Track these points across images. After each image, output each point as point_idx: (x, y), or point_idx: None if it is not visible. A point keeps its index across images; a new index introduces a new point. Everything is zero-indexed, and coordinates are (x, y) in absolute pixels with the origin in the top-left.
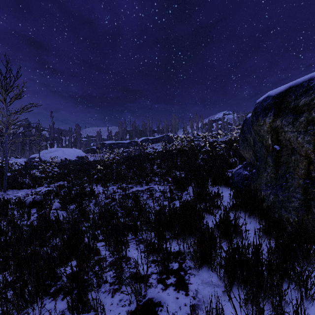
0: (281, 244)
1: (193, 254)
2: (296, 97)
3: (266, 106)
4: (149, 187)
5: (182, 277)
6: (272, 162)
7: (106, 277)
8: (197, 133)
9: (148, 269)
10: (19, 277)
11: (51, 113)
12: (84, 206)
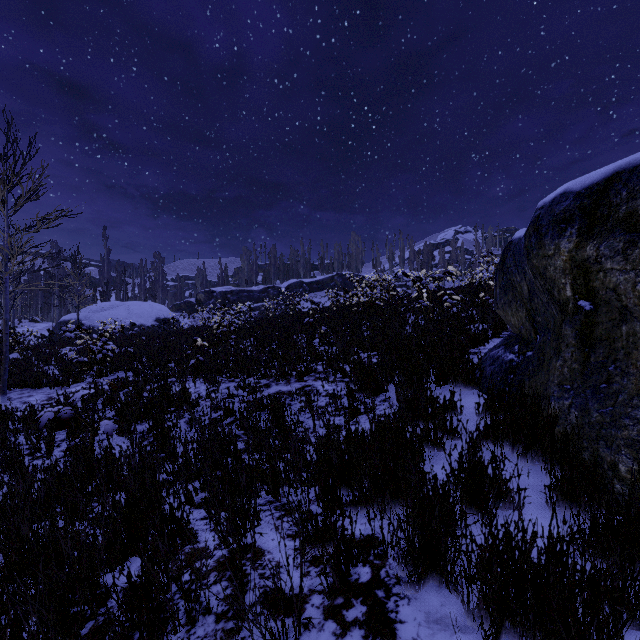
0: (604, 526)
1: (404, 547)
2: (630, 193)
3: (561, 213)
4: (304, 385)
5: (380, 604)
6: (574, 336)
7: (207, 598)
8: (403, 272)
9: (303, 589)
10: (7, 606)
11: (104, 231)
12: (168, 427)
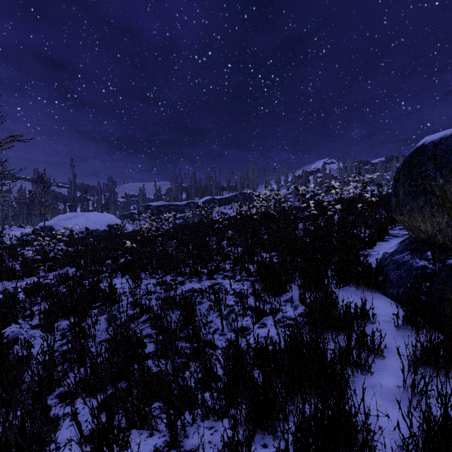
0: None
1: None
2: None
3: None
4: (213, 283)
5: None
6: None
7: None
8: (295, 187)
9: None
10: None
11: (71, 162)
12: (85, 326)
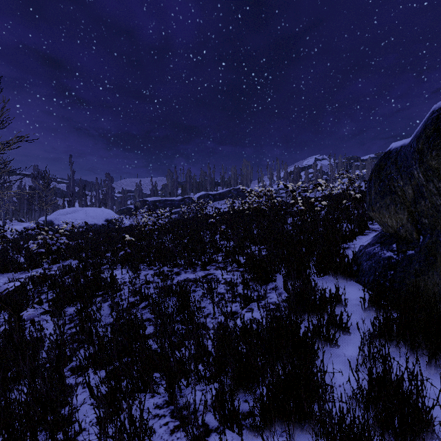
0: None
1: None
2: None
3: None
4: (207, 273)
5: None
6: None
7: None
8: (283, 184)
9: None
10: None
11: (70, 158)
12: (90, 311)
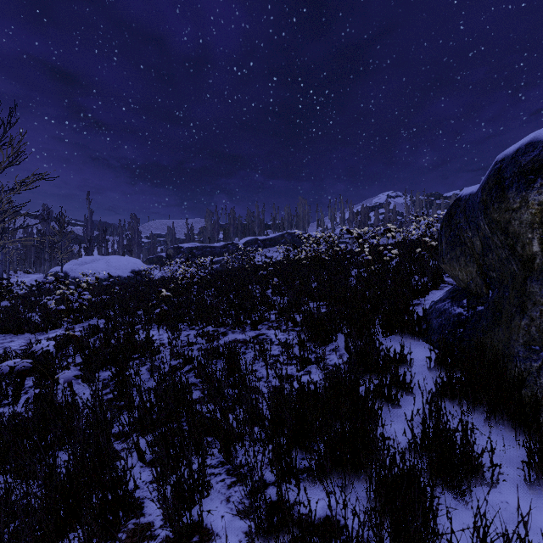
0: None
1: None
2: None
3: (529, 164)
4: (258, 333)
5: None
6: None
7: None
8: (347, 229)
9: None
10: None
11: (87, 196)
12: (129, 375)
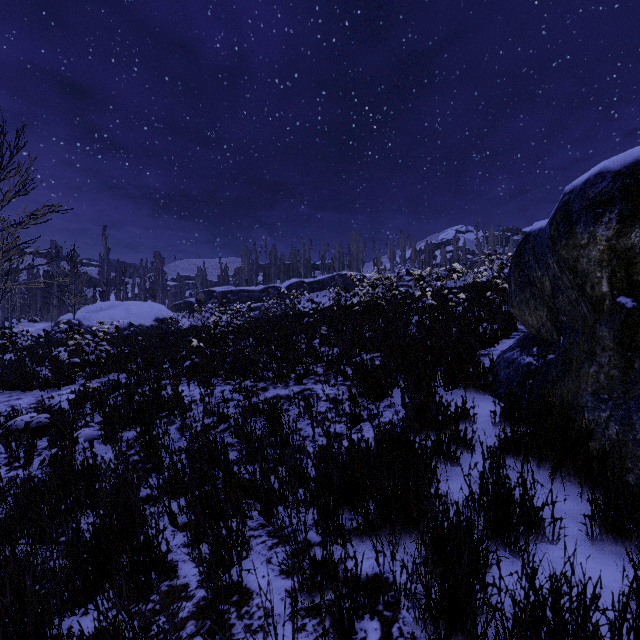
0: None
1: (421, 599)
2: None
3: (597, 196)
4: (303, 388)
5: None
6: (613, 338)
7: None
8: (406, 270)
9: None
10: None
11: (103, 231)
12: (156, 434)
